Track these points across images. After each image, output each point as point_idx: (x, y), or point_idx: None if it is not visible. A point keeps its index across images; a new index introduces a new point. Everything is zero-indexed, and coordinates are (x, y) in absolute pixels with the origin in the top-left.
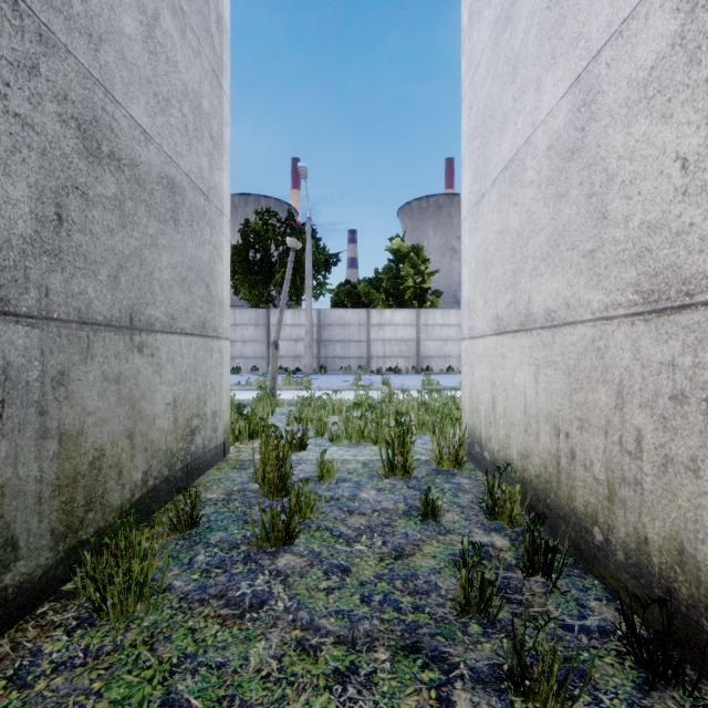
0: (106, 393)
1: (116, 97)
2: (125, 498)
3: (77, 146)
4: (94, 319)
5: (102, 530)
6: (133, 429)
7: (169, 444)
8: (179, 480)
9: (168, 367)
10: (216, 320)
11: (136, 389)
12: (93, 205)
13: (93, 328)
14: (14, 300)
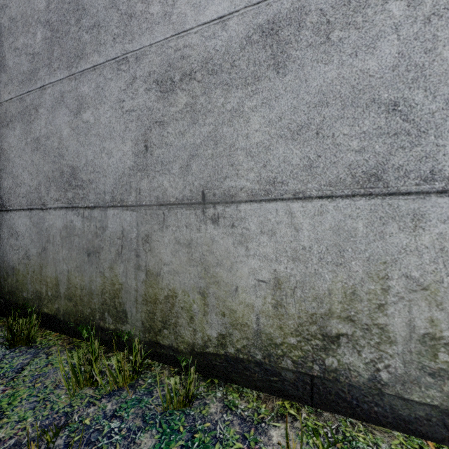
0: (179, 253)
1: (188, 28)
2: (197, 341)
3: (157, 96)
4: (169, 201)
5: (175, 349)
6: (206, 289)
7: (266, 327)
8: (289, 383)
9: (263, 240)
10: (441, 157)
11: (211, 256)
12: (168, 125)
13: (168, 207)
14: (126, 199)
